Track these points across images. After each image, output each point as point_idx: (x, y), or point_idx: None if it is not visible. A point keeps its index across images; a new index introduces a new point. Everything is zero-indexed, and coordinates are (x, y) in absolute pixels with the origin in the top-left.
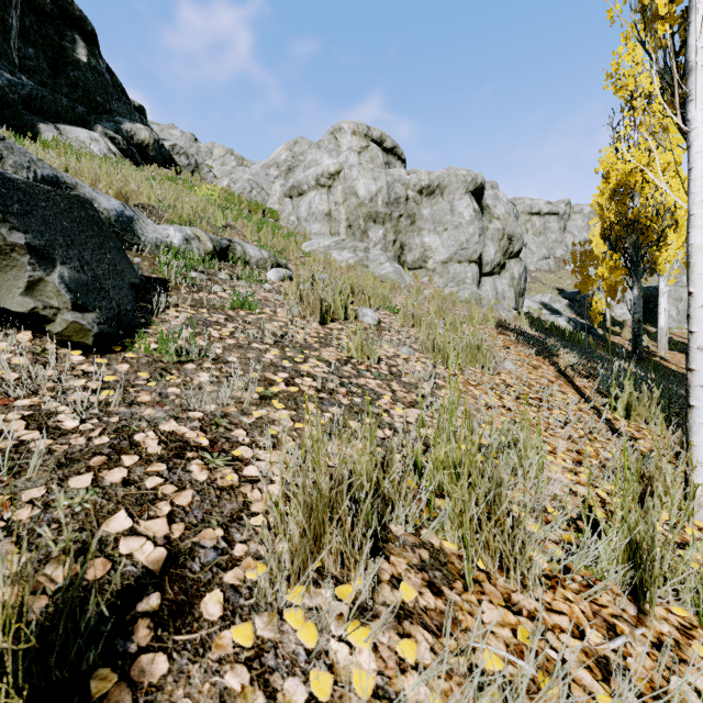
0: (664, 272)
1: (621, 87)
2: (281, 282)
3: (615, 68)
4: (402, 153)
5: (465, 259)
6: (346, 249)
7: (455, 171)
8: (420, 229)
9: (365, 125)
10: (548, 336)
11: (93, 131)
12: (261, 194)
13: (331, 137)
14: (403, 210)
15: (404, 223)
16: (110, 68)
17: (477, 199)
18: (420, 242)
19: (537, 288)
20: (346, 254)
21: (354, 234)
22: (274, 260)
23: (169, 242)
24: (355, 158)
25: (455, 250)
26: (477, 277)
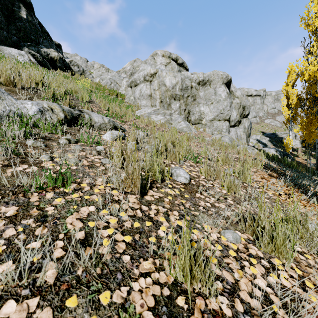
0: None
1: (309, 25)
2: (114, 142)
3: (307, 14)
4: (187, 66)
5: (222, 119)
6: (160, 114)
7: (217, 72)
8: (198, 103)
9: (168, 52)
10: (277, 165)
11: (22, 50)
12: (116, 86)
13: (151, 58)
14: (189, 93)
15: (190, 100)
16: (40, 23)
17: (227, 87)
18: (198, 110)
19: (252, 131)
20: (160, 117)
21: (163, 106)
22: (112, 124)
23: (24, 113)
24: (163, 68)
25: (217, 114)
26: (228, 128)
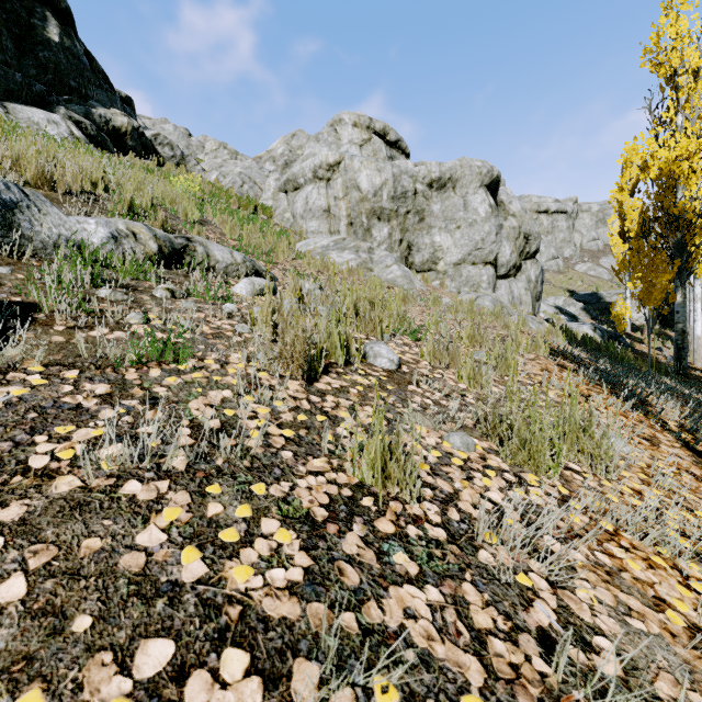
0: (701, 275)
1: (661, 64)
2: (255, 298)
3: (656, 41)
4: (406, 147)
5: (479, 261)
6: (347, 250)
7: (469, 162)
8: (429, 226)
9: (367, 117)
10: (590, 354)
11: (55, 113)
12: (254, 189)
13: (330, 130)
14: (411, 205)
15: (412, 220)
16: (89, 52)
17: (492, 193)
18: (429, 241)
19: (547, 290)
20: (347, 255)
21: (355, 232)
22: (249, 266)
23: (84, 240)
24: (356, 152)
25: (469, 251)
26: (493, 280)
